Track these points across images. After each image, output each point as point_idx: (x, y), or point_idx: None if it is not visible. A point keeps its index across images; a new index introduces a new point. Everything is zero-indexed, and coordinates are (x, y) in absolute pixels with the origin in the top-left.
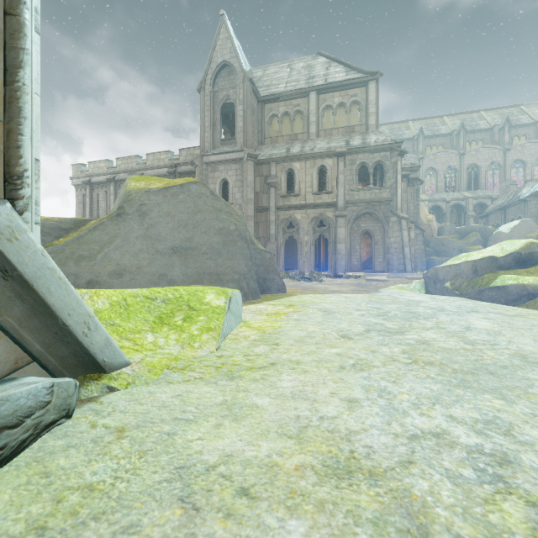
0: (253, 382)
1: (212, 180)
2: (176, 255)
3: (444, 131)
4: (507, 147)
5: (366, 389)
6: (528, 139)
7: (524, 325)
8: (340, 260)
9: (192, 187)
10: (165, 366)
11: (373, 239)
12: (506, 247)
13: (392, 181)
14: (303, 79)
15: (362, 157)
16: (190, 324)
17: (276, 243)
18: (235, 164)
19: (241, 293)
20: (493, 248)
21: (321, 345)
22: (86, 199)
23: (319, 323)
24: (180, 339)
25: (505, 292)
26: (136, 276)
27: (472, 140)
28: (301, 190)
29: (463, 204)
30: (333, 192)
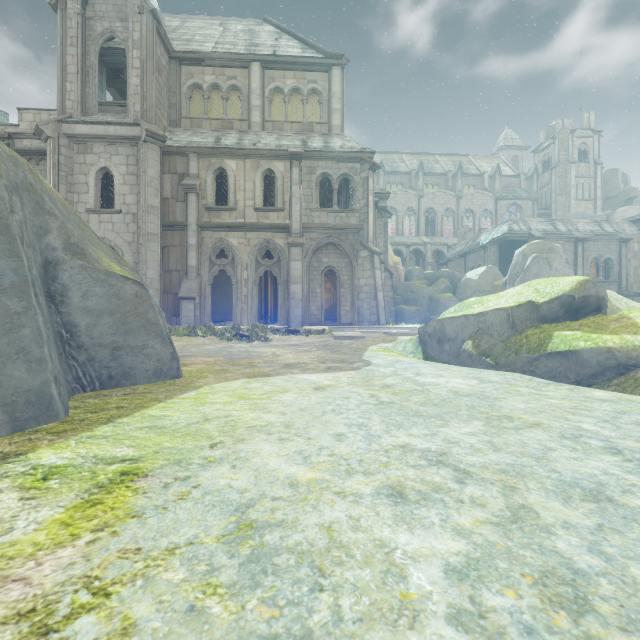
0: None
1: (80, 167)
2: None
3: (403, 169)
4: (460, 194)
5: None
6: (476, 189)
7: None
8: (295, 307)
9: None
10: None
11: (338, 280)
12: (543, 288)
13: (363, 203)
14: (241, 44)
15: (325, 166)
16: None
17: (197, 280)
18: (126, 146)
19: None
20: (519, 290)
21: None
22: None
23: None
24: None
25: (577, 362)
26: None
27: (428, 183)
28: (238, 202)
29: (422, 250)
30: (285, 209)
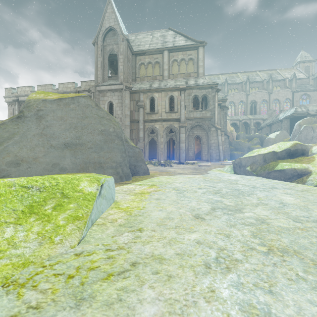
0: (105, 312)
1: (102, 102)
2: (68, 149)
3: (238, 81)
4: (270, 92)
5: (248, 315)
6: (281, 88)
7: (316, 199)
8: (182, 153)
9: (80, 100)
10: (0, 282)
11: (201, 141)
12: (281, 146)
13: (212, 107)
14: (160, 43)
15: (195, 92)
16: (58, 213)
17: (143, 142)
18: (117, 92)
19: (117, 176)
20: (273, 146)
21: (180, 228)
22: (15, 112)
23: (174, 202)
24: (42, 231)
25: (284, 173)
26: (32, 165)
27: (252, 87)
28: (159, 110)
29: (248, 122)
30: (178, 112)
